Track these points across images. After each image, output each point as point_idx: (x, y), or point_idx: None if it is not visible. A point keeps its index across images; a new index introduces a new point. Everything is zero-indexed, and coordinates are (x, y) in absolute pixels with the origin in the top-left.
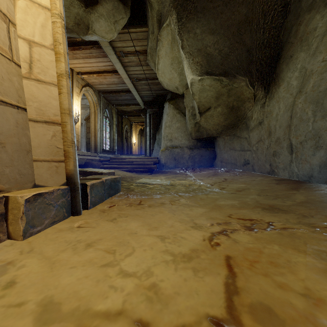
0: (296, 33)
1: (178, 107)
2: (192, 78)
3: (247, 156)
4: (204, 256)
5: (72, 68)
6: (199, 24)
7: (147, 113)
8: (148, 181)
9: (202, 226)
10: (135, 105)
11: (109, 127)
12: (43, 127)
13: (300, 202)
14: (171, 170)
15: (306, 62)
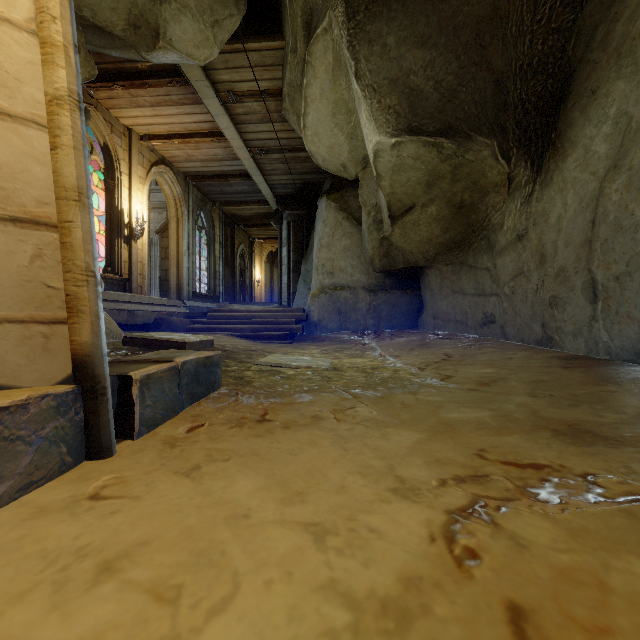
0: (605, 40)
1: (346, 206)
2: (379, 142)
3: (490, 306)
4: (444, 606)
5: (130, 127)
6: (393, 25)
7: (284, 219)
8: (285, 361)
9: (418, 487)
10: (260, 204)
11: (206, 248)
12: (5, 234)
13: (639, 416)
14: (332, 336)
15: (630, 100)
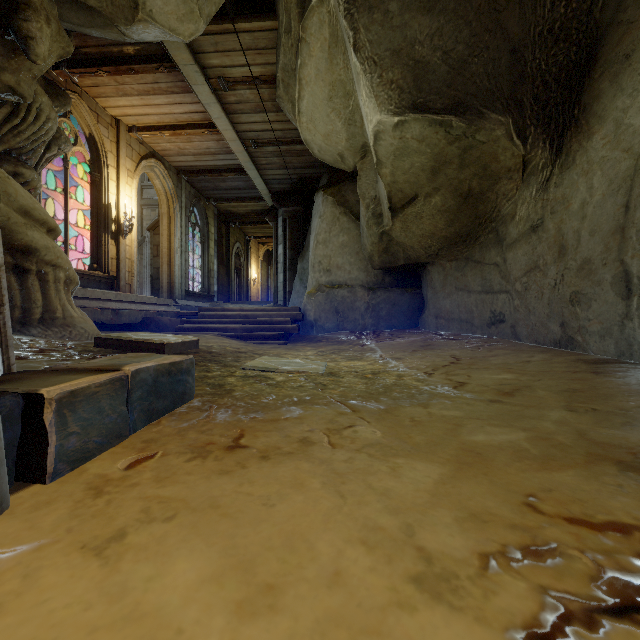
0: None
1: (344, 200)
2: (380, 122)
3: (499, 304)
4: None
5: (118, 117)
6: None
7: (280, 216)
8: (275, 364)
9: (454, 571)
10: (255, 200)
11: (200, 245)
12: None
13: None
14: (329, 336)
15: None
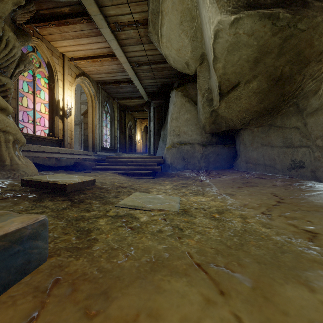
0: None
1: (187, 94)
2: (219, 21)
3: (300, 155)
4: None
5: (63, 53)
6: None
7: (151, 106)
8: (142, 201)
9: None
10: (138, 98)
11: (110, 123)
12: None
13: None
14: (179, 173)
15: None
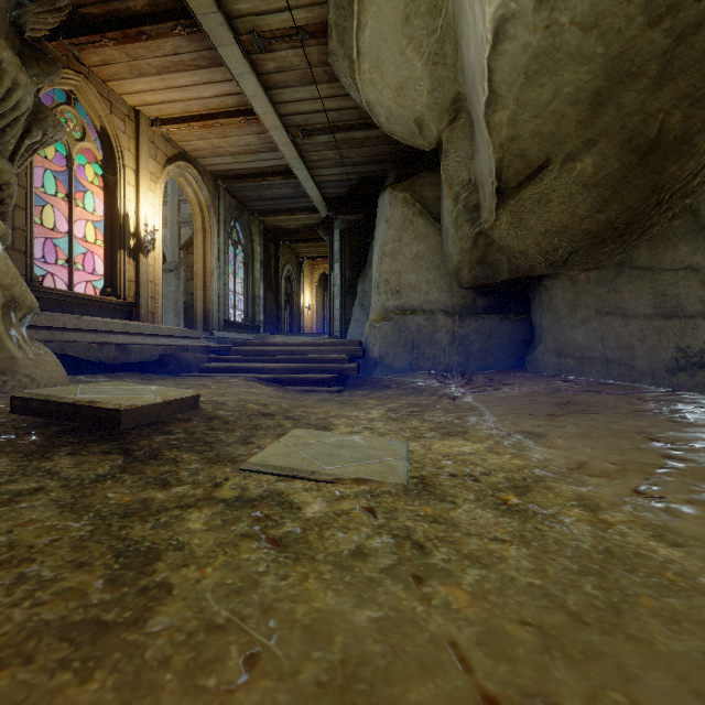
0: None
1: (419, 197)
2: None
3: (701, 335)
4: None
5: (138, 108)
6: None
7: (336, 228)
8: (312, 455)
9: None
10: (307, 212)
11: (243, 267)
12: None
13: None
14: (399, 379)
15: None
